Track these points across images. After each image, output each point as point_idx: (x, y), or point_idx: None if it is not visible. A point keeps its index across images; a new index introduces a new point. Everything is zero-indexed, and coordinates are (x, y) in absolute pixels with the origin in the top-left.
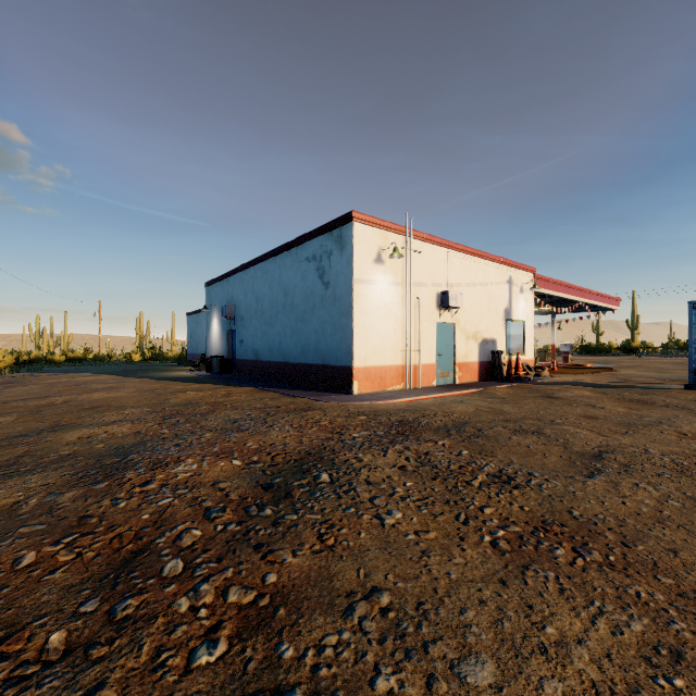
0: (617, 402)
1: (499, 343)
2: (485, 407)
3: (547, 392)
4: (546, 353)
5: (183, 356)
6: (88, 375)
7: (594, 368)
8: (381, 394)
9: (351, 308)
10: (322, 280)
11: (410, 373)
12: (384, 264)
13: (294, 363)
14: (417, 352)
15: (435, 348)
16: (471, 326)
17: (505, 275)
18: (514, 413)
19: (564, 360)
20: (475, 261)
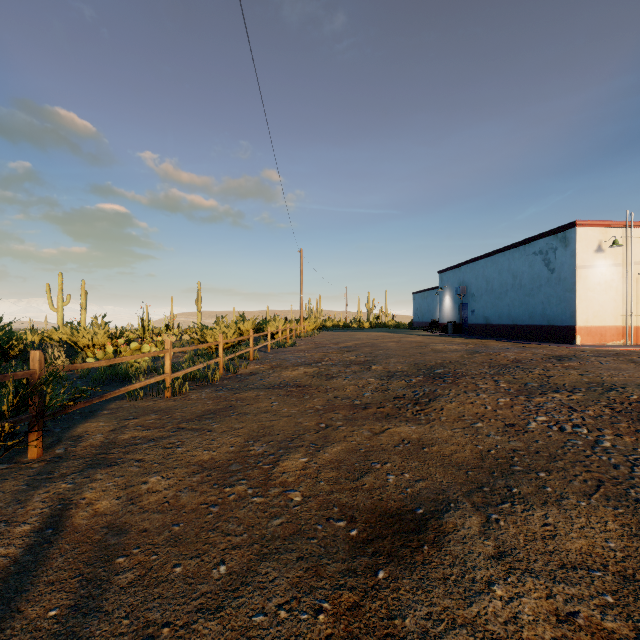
0: None
1: None
2: None
3: None
4: None
5: (398, 324)
6: (374, 332)
7: None
8: (601, 345)
9: (574, 286)
10: (547, 267)
11: (630, 332)
12: (604, 252)
13: (521, 325)
14: (638, 317)
15: None
16: None
17: None
18: None
19: None
20: None
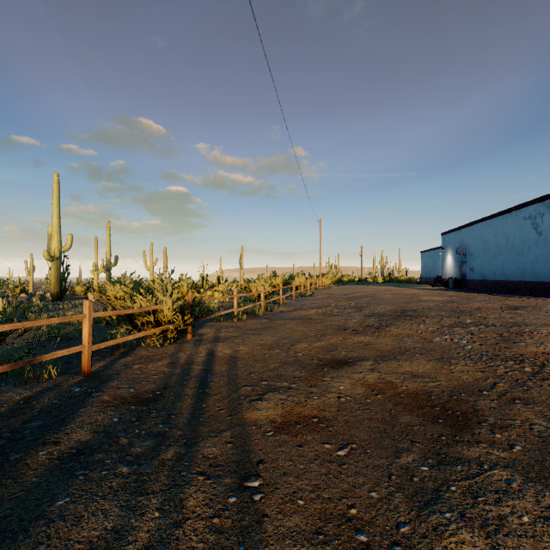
0: None
1: None
2: None
3: None
4: None
5: (410, 279)
6: (381, 286)
7: None
8: None
9: None
10: (536, 230)
11: None
12: None
13: (513, 281)
14: None
15: None
16: None
17: None
18: None
19: None
20: None
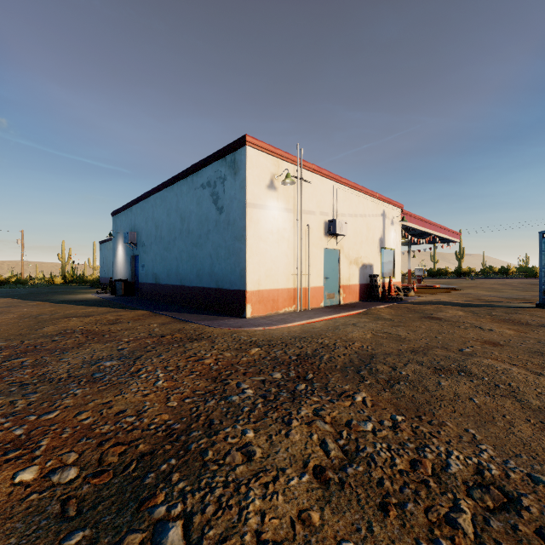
0: (495, 323)
1: (375, 267)
2: (380, 331)
3: (425, 312)
4: (404, 277)
5: None
6: None
7: (442, 288)
8: (274, 317)
9: (244, 232)
10: (216, 205)
11: (301, 296)
12: (276, 191)
13: (190, 287)
14: (307, 276)
15: (323, 272)
16: (353, 253)
17: (379, 209)
18: (415, 340)
19: (418, 282)
20: (356, 195)
